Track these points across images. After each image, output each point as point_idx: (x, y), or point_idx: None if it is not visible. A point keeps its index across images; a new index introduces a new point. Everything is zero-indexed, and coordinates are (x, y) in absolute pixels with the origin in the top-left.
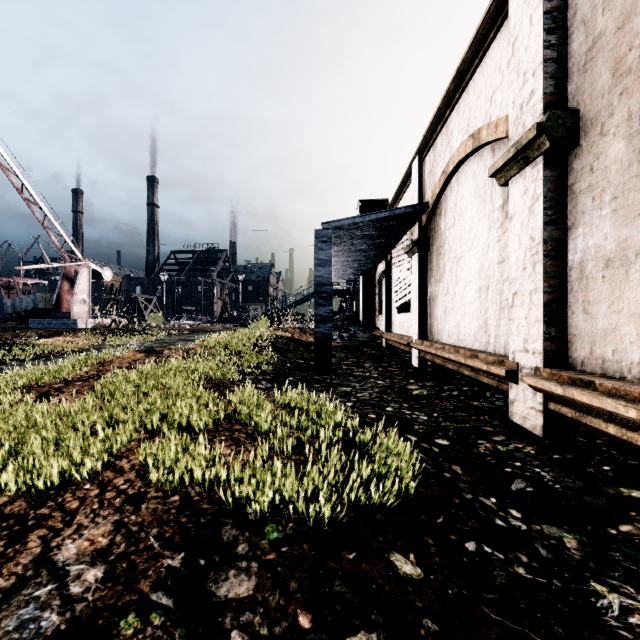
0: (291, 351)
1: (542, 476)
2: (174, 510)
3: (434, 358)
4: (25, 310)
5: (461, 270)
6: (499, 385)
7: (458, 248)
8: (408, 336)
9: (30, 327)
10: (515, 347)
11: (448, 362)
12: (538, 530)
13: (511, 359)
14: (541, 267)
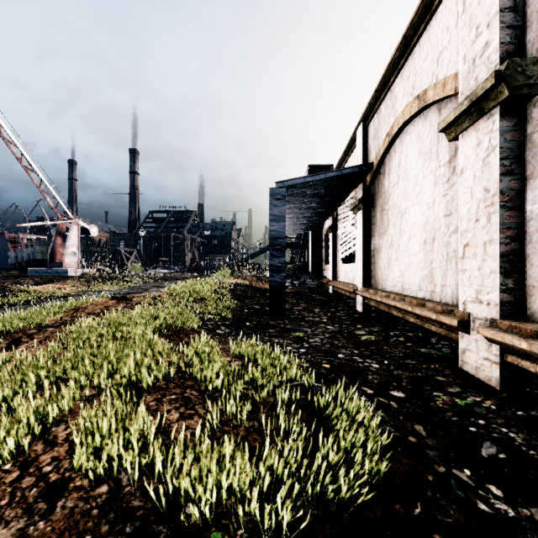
0: (249, 297)
1: (512, 438)
2: (96, 511)
3: (379, 305)
4: (26, 261)
5: (405, 224)
6: (448, 333)
7: (402, 204)
8: (353, 284)
9: (29, 275)
10: (466, 298)
11: (393, 309)
12: (528, 516)
13: (462, 309)
14: (497, 218)
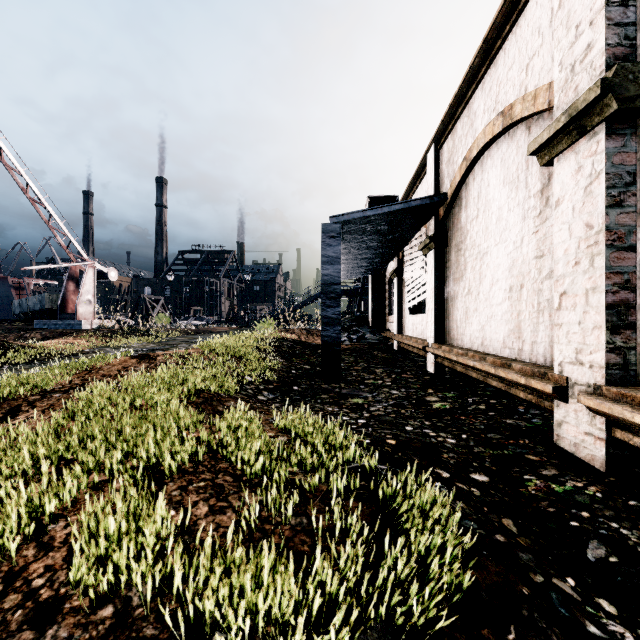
0: (297, 355)
1: (624, 536)
2: None
3: (454, 365)
4: (32, 311)
5: (486, 267)
6: (539, 401)
7: (482, 242)
8: (422, 339)
9: (35, 328)
10: (563, 358)
11: (471, 370)
12: None
13: (558, 372)
14: (603, 261)
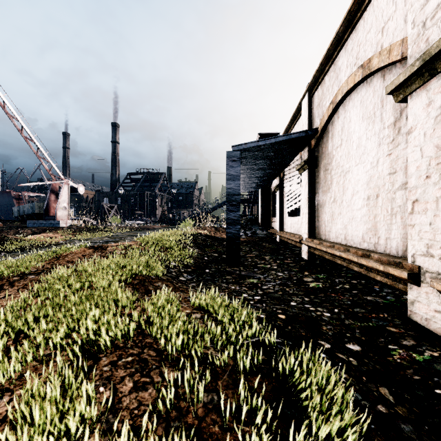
0: (208, 246)
1: None
2: None
3: (323, 254)
4: (26, 214)
5: (348, 182)
6: (394, 284)
7: (345, 164)
8: (298, 234)
9: (28, 226)
10: (416, 251)
11: (337, 258)
12: None
13: (410, 262)
14: None
